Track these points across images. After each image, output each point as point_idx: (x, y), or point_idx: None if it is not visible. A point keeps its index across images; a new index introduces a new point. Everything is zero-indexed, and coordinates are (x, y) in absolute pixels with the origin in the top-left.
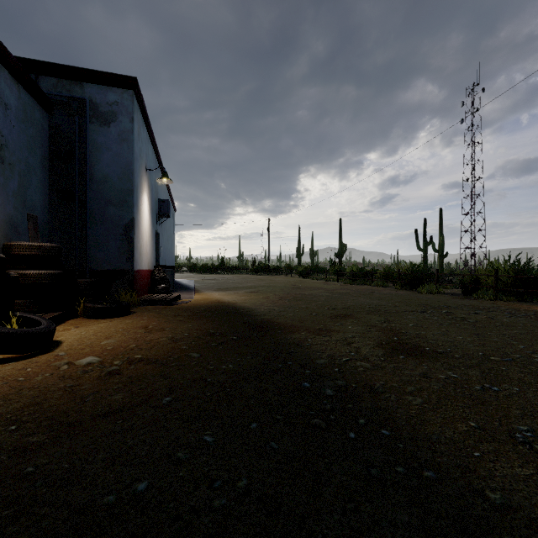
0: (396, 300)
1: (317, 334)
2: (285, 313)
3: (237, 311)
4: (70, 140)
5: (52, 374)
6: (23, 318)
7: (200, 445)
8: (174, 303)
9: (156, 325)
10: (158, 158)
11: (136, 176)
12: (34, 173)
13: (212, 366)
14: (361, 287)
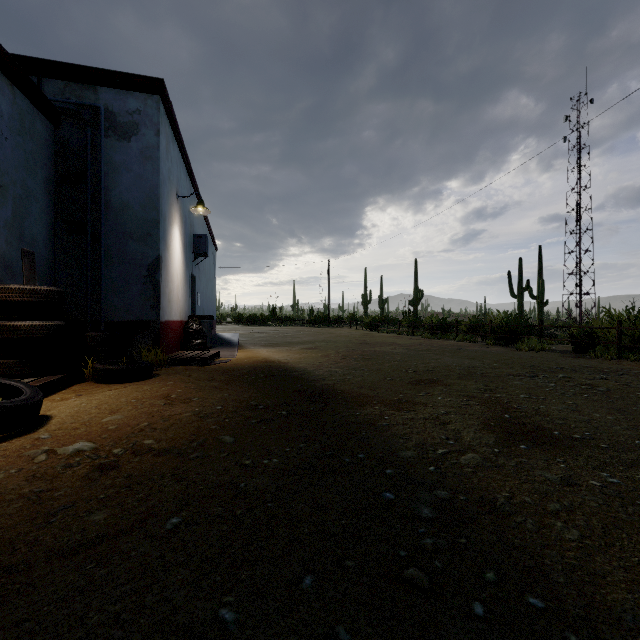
0: (492, 360)
1: (396, 408)
2: (351, 376)
3: (289, 374)
4: (80, 159)
5: (20, 470)
6: (2, 385)
7: (211, 632)
8: (210, 363)
9: (182, 394)
10: (193, 184)
11: (164, 203)
12: (35, 199)
13: (248, 461)
14: (442, 342)
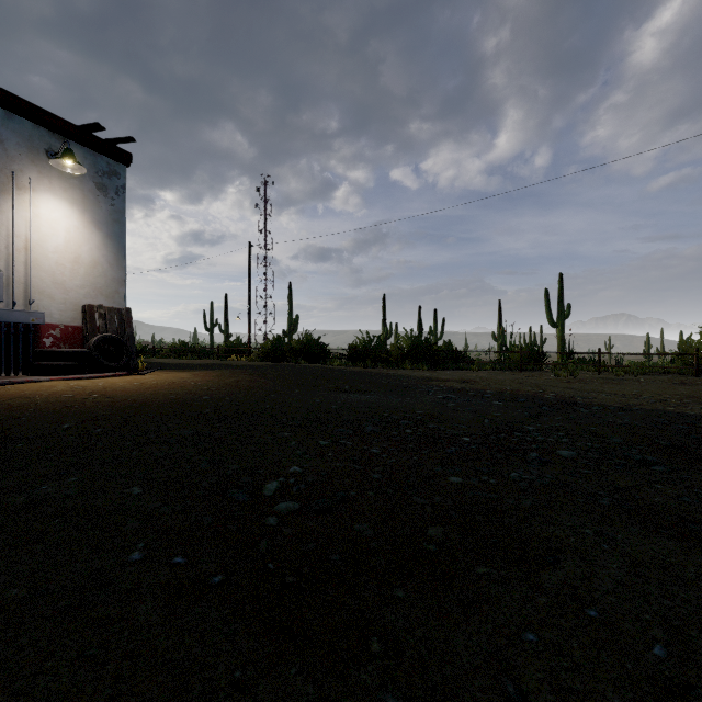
0: None
1: None
2: None
3: None
4: None
5: None
6: None
7: None
8: None
9: None
10: None
11: None
12: None
13: None
14: None
